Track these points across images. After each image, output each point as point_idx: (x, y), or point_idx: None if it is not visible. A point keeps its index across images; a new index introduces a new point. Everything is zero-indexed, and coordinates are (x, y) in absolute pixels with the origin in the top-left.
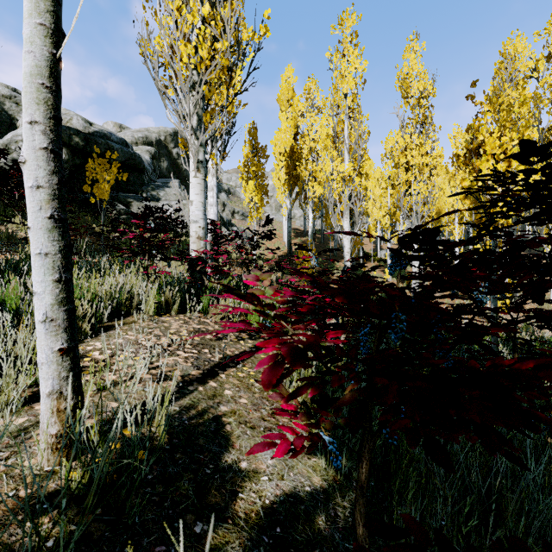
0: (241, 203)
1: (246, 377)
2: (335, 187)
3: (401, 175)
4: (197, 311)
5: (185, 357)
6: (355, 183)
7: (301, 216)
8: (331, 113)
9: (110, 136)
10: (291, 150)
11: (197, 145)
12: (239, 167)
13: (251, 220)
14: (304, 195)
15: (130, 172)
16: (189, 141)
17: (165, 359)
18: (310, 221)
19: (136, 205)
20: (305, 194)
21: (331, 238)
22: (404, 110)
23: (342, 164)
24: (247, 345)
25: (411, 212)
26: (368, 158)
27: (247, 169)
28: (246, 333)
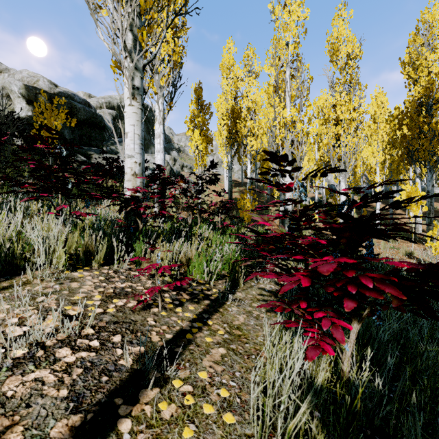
0: (189, 159)
1: (175, 419)
2: (277, 132)
3: (331, 129)
4: (129, 261)
5: (67, 366)
6: (297, 128)
7: (238, 170)
8: (273, 63)
9: (74, 97)
10: (232, 110)
11: (131, 66)
12: (186, 122)
13: (196, 167)
14: (243, 148)
15: (92, 129)
16: (122, 61)
17: (16, 379)
18: (249, 171)
19: (96, 157)
20: (244, 148)
21: (265, 187)
22: (333, 72)
23: (285, 109)
24: (187, 315)
25: (340, 162)
26: (309, 105)
27: (193, 124)
28: (186, 291)
